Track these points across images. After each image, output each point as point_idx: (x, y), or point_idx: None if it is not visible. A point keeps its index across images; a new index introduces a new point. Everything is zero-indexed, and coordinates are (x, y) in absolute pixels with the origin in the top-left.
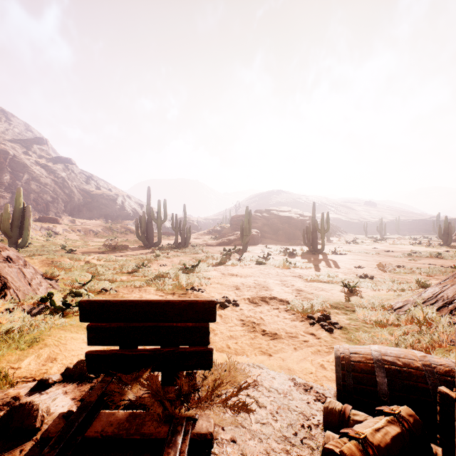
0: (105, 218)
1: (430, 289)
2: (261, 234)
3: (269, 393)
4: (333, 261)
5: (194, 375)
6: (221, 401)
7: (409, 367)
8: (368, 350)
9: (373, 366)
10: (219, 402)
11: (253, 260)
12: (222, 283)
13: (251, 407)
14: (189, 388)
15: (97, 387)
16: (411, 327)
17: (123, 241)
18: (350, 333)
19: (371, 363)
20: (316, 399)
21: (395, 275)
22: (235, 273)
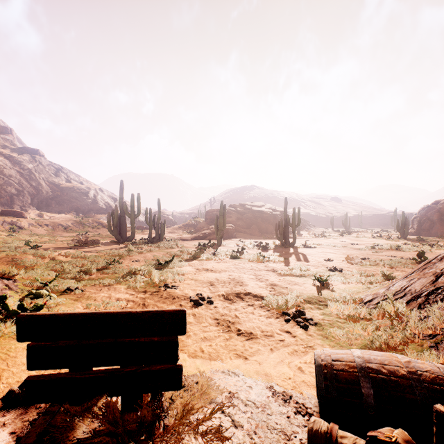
0: (75, 212)
1: (398, 283)
2: (235, 228)
3: (246, 408)
4: (304, 255)
5: (159, 402)
6: (192, 427)
7: (395, 375)
8: (350, 356)
9: (358, 375)
10: (190, 429)
11: (227, 254)
12: (196, 279)
13: (226, 427)
14: (152, 418)
15: (38, 422)
16: (383, 321)
17: (95, 236)
18: (325, 330)
19: (355, 371)
20: (296, 411)
21: (361, 267)
22: (210, 268)
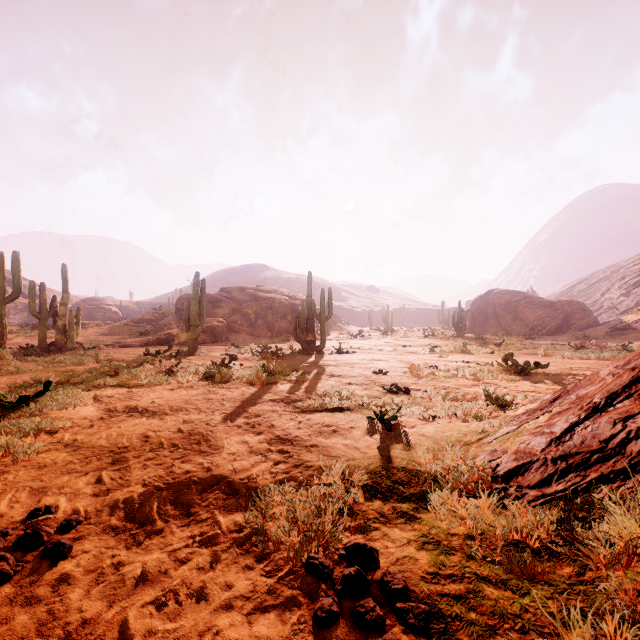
0: None
1: (584, 426)
2: (228, 325)
3: None
4: (340, 365)
5: None
6: None
7: None
8: None
9: None
10: None
11: (200, 371)
12: (82, 445)
13: None
14: None
15: None
16: None
17: None
18: None
19: None
20: None
21: (435, 382)
22: (145, 405)
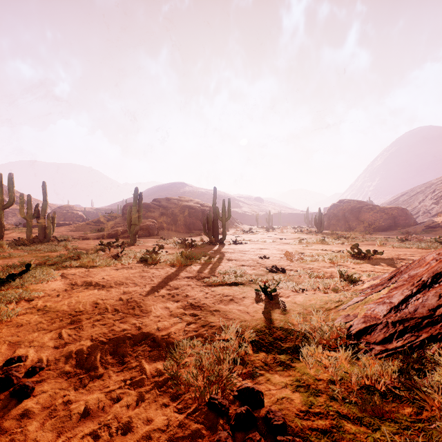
0: None
1: (416, 298)
2: (159, 224)
3: None
4: (236, 252)
5: None
6: None
7: None
8: None
9: None
10: None
11: (138, 256)
12: (50, 310)
13: None
14: None
15: None
16: None
17: None
18: None
19: None
20: None
21: (303, 264)
22: (97, 280)
